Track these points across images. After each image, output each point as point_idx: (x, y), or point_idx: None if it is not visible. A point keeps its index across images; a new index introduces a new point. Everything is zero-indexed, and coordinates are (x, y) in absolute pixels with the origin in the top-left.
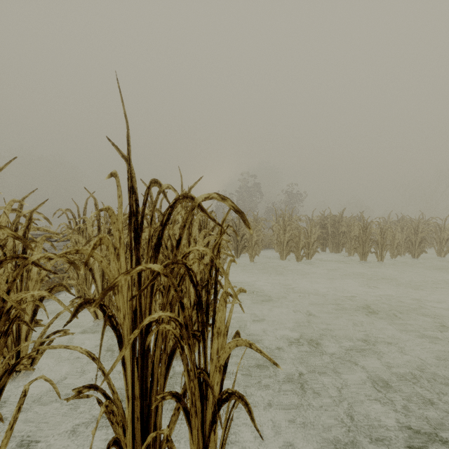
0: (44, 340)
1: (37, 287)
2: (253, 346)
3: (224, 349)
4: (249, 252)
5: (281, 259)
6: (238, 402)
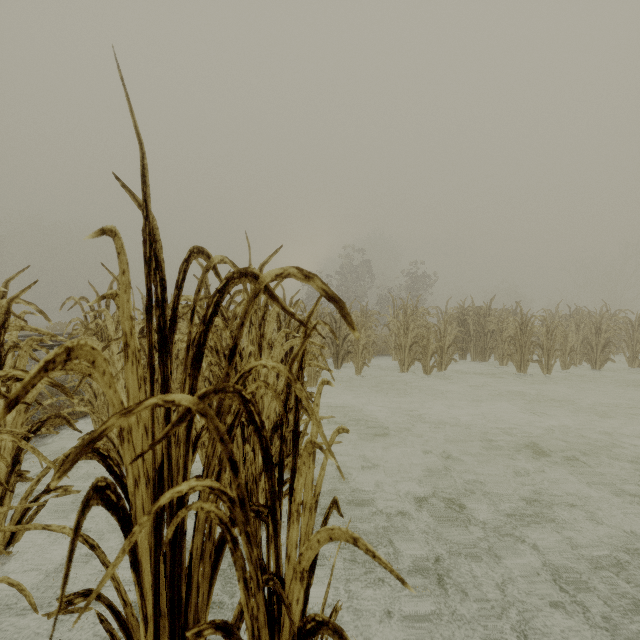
0: (27, 506)
1: (19, 421)
2: (360, 544)
3: (308, 541)
4: (354, 360)
5: (402, 370)
6: (335, 616)
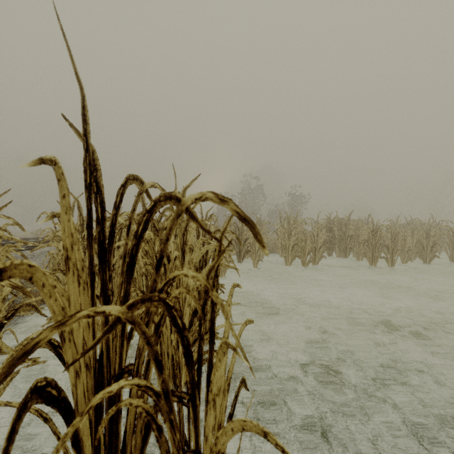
0: None
1: None
2: (270, 438)
3: (223, 428)
4: (252, 257)
5: (286, 264)
6: None
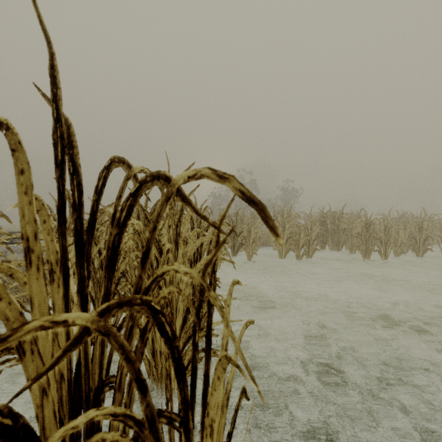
0: None
1: None
2: None
3: None
4: (247, 250)
5: (280, 257)
6: None
